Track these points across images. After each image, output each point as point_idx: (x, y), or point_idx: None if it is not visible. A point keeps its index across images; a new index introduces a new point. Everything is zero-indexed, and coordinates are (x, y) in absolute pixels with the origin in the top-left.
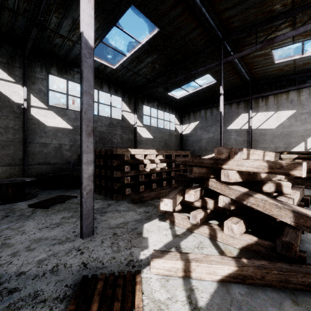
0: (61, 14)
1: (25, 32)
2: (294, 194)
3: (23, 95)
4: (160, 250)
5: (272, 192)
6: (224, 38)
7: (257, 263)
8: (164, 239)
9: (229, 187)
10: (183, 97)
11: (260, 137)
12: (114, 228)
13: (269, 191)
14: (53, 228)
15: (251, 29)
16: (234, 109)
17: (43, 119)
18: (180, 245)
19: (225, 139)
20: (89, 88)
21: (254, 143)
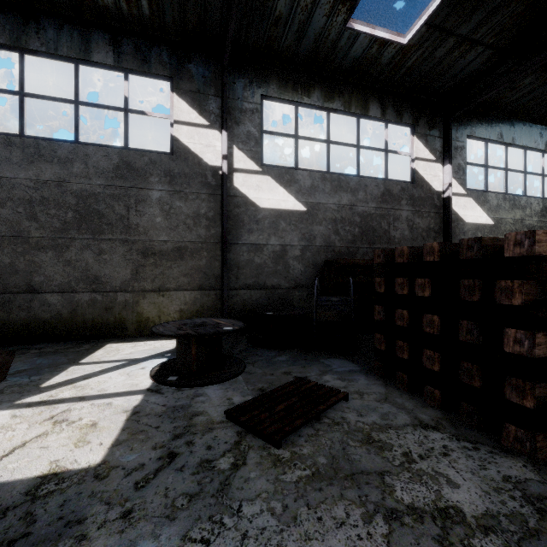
0: None
1: (224, 10)
2: None
3: (221, 151)
4: None
5: None
6: None
7: None
8: None
9: None
10: None
11: None
12: None
13: None
14: None
15: None
16: None
17: (253, 195)
18: None
19: None
20: None
21: None
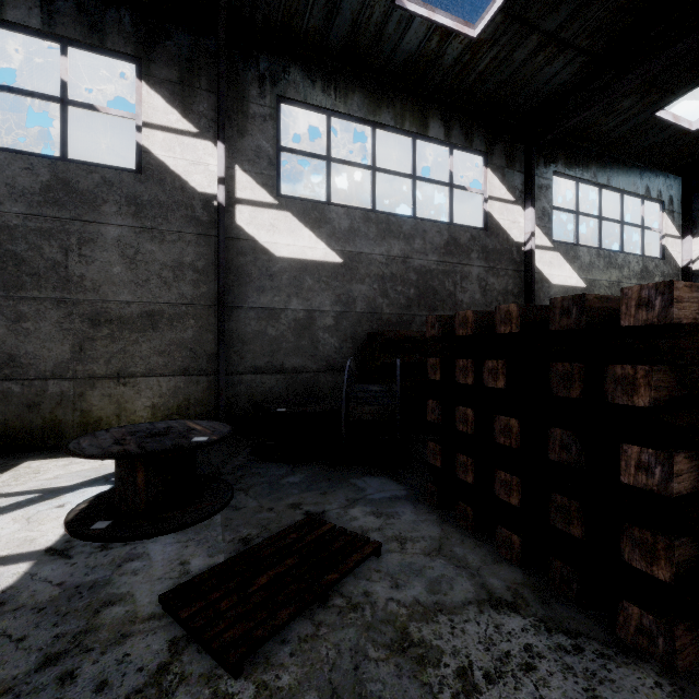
0: None
1: None
2: None
3: (216, 171)
4: None
5: None
6: None
7: None
8: None
9: None
10: None
11: None
12: None
13: None
14: None
15: None
16: None
17: (266, 238)
18: None
19: None
20: None
21: None
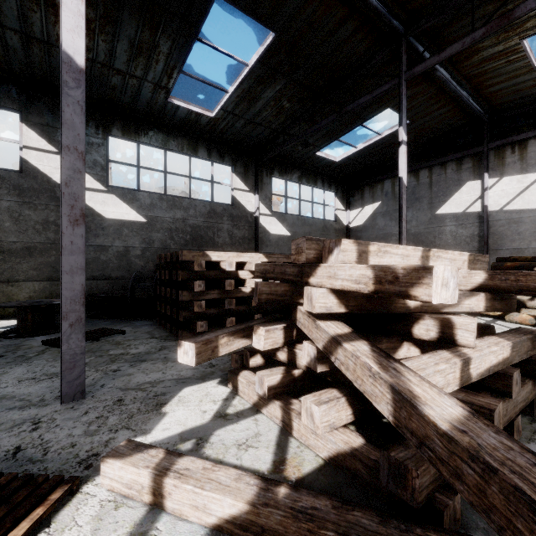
0: (111, 34)
1: None
2: (488, 346)
3: None
4: (139, 441)
5: (433, 339)
6: (407, 31)
7: (305, 502)
8: (193, 421)
9: (316, 324)
10: (348, 158)
11: (508, 228)
12: (129, 390)
13: (427, 337)
14: (39, 381)
15: (462, 2)
16: (451, 174)
17: (100, 208)
18: (212, 435)
19: (433, 234)
20: (75, 141)
21: (495, 240)
